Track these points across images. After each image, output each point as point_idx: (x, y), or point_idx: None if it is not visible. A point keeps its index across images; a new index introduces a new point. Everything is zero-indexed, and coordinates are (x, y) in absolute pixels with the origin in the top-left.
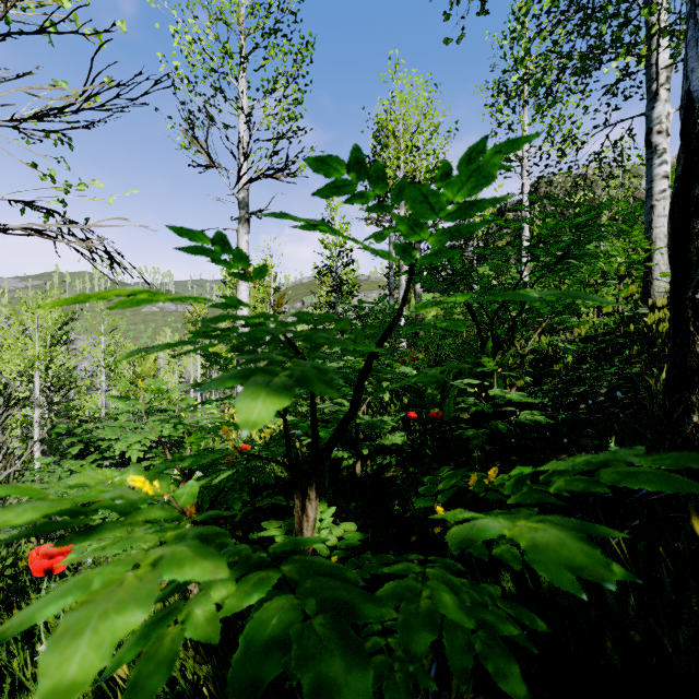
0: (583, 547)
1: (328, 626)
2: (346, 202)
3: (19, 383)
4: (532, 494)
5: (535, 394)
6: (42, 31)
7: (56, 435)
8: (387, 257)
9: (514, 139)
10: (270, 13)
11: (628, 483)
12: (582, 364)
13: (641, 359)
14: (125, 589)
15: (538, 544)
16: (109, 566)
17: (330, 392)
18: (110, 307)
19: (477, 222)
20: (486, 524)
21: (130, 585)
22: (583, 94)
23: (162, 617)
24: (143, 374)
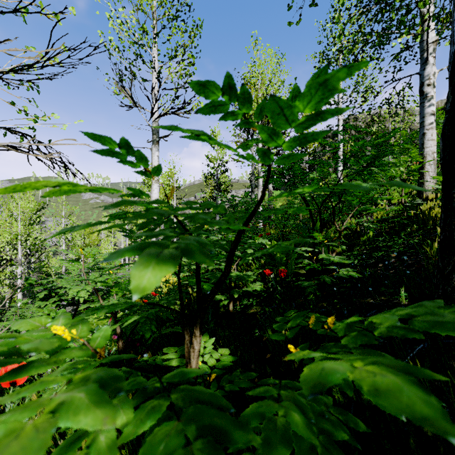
0: (420, 396)
1: (204, 452)
2: (221, 119)
3: (8, 250)
4: (361, 337)
5: (348, 257)
6: (16, 11)
7: (28, 285)
8: (251, 159)
9: (349, 67)
10: (173, 5)
11: (438, 331)
12: (379, 237)
13: (418, 234)
14: (17, 444)
15: (380, 391)
16: (15, 414)
17: (207, 261)
18: (44, 196)
19: (321, 130)
20: (332, 368)
21: (23, 440)
22: (378, 60)
23: (72, 442)
24: (90, 243)
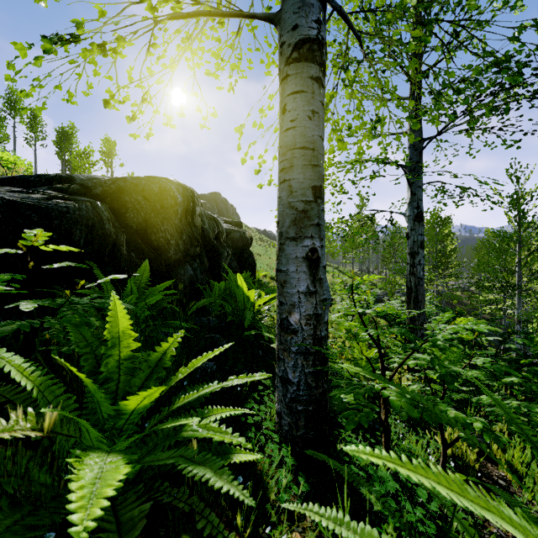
0: None
1: None
2: None
3: None
4: None
5: None
6: None
7: None
8: None
9: None
10: None
11: None
12: None
13: None
14: None
15: None
16: None
17: None
18: None
19: None
20: None
21: None
22: None
23: None
24: None
